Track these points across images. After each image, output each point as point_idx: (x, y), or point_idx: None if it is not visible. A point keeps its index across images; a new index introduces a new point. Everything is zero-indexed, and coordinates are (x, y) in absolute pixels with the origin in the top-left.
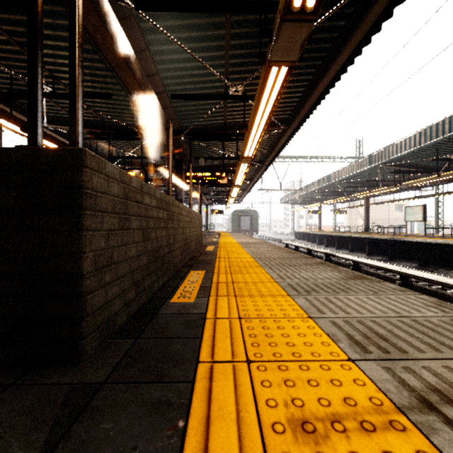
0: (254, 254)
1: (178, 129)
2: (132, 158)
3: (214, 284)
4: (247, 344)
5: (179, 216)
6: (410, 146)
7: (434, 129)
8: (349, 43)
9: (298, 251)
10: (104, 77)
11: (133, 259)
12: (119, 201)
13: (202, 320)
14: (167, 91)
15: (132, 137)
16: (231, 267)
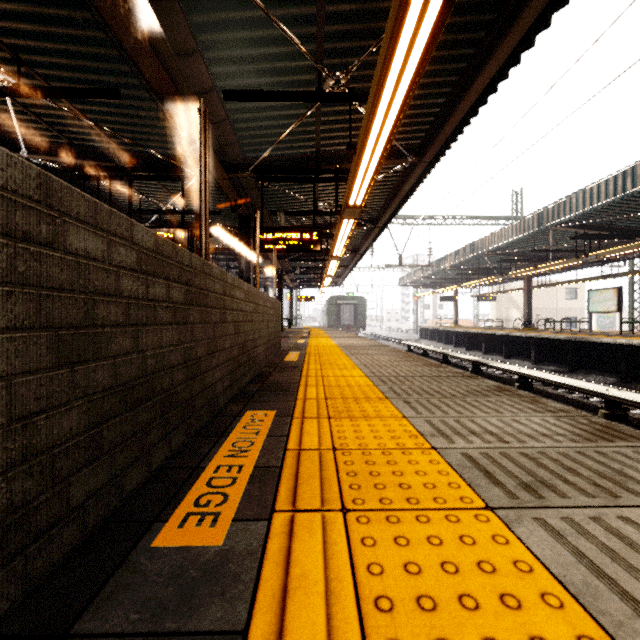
0: (368, 368)
1: (241, 162)
2: (172, 212)
3: (291, 455)
4: None
5: (225, 299)
6: (607, 195)
7: None
8: None
9: (427, 357)
10: (107, 60)
11: None
12: None
13: None
14: (218, 90)
15: (167, 176)
16: (328, 399)
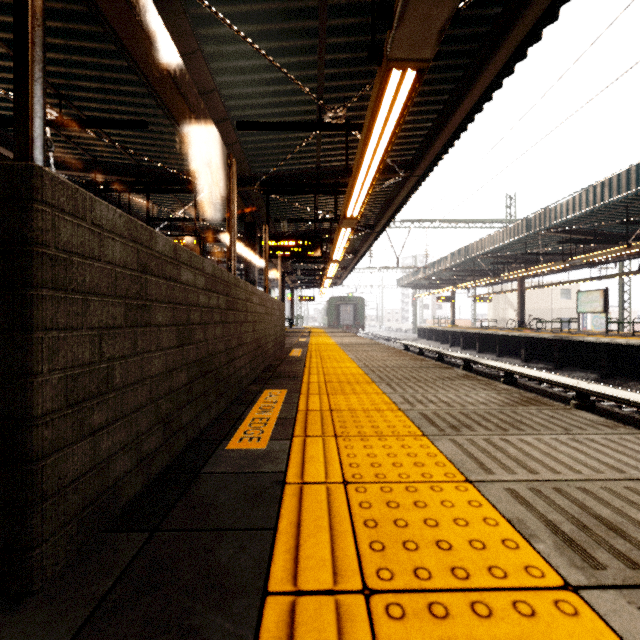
0: (362, 362)
1: (248, 176)
2: (183, 220)
3: (301, 413)
4: (361, 544)
5: (247, 304)
6: (587, 204)
7: (624, 177)
8: (507, 41)
9: (423, 356)
10: (136, 96)
11: (158, 378)
12: (126, 274)
13: (278, 488)
14: (231, 118)
15: (181, 189)
16: (327, 383)
